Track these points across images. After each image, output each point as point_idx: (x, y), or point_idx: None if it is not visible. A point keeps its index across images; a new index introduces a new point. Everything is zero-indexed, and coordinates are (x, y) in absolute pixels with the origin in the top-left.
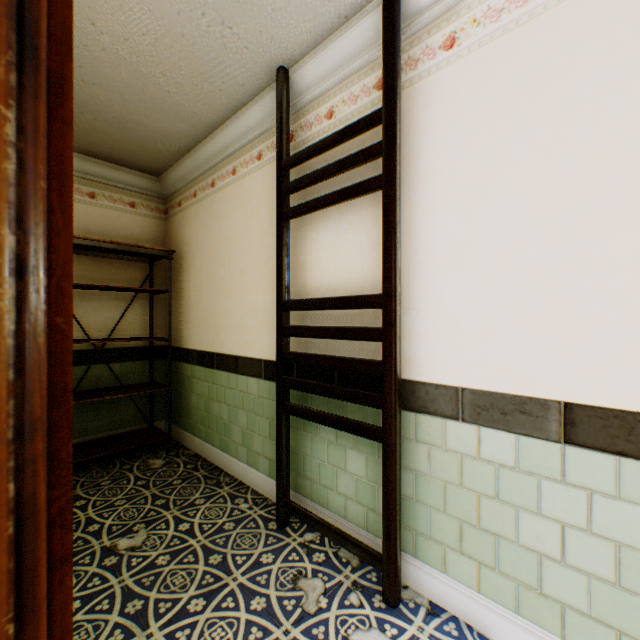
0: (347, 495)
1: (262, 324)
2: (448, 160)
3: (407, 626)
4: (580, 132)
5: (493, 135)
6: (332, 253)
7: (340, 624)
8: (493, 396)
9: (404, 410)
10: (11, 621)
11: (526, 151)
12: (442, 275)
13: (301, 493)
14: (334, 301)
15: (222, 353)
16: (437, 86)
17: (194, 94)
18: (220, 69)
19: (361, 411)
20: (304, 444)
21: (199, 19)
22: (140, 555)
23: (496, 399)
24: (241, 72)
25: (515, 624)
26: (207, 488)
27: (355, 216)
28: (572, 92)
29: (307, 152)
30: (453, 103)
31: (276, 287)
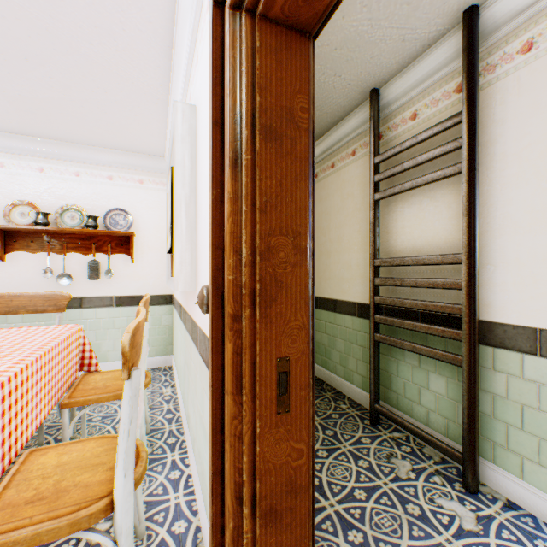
0: (429, 408)
1: (355, 276)
2: (525, 143)
3: (484, 507)
4: None
5: None
6: (415, 222)
7: (426, 490)
8: None
9: (482, 345)
10: (311, 378)
11: None
12: (519, 237)
13: (388, 403)
14: (418, 259)
15: (323, 297)
16: (514, 84)
17: None
18: (328, 101)
19: (441, 344)
20: (391, 367)
21: (319, 77)
22: None
23: None
24: (343, 99)
25: None
26: (315, 391)
27: (436, 193)
28: None
29: (395, 150)
30: (530, 96)
31: (369, 249)
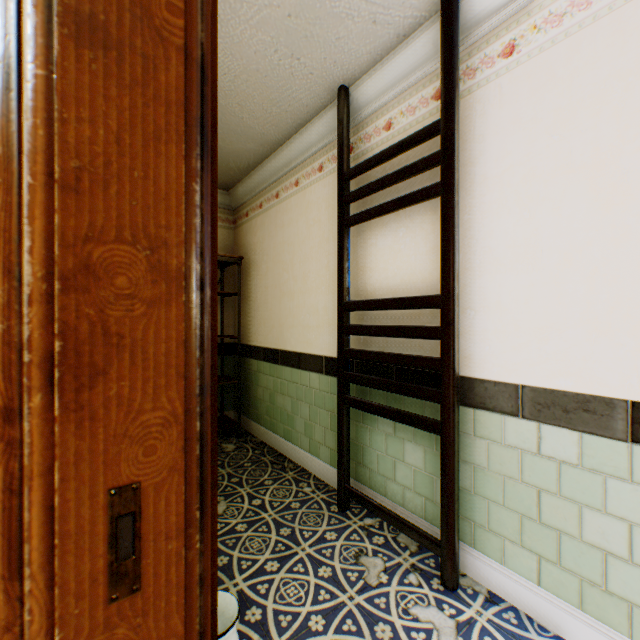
0: (405, 485)
1: (323, 323)
2: (507, 164)
3: (465, 608)
4: None
5: (554, 138)
6: (390, 256)
7: (400, 598)
8: (554, 394)
9: (462, 406)
10: (198, 509)
11: (590, 152)
12: (501, 276)
13: (360, 481)
14: (393, 302)
15: (285, 350)
16: (496, 93)
17: (263, 118)
18: (287, 94)
19: (419, 406)
20: (363, 435)
21: (272, 55)
22: (222, 521)
23: (557, 397)
24: (306, 95)
25: (578, 619)
26: (274, 471)
27: (413, 221)
28: (639, 91)
29: (367, 164)
30: (512, 109)
31: (337, 289)
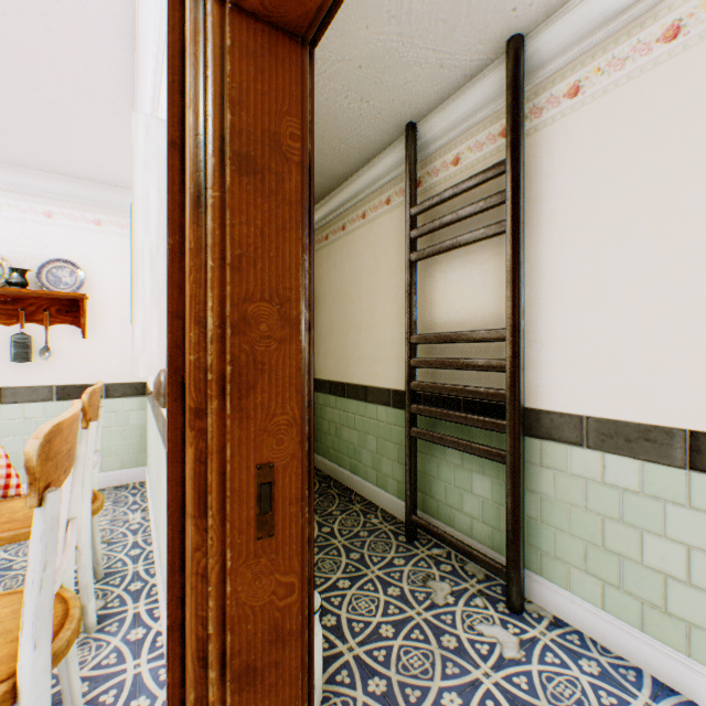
0: (472, 516)
1: (390, 356)
2: (572, 202)
3: (529, 629)
4: (705, 173)
5: (617, 177)
6: (458, 290)
7: (465, 616)
8: (617, 424)
9: (528, 437)
10: (307, 489)
11: (650, 192)
12: (566, 310)
13: (428, 513)
14: (460, 335)
15: (352, 383)
16: (561, 132)
17: (332, 155)
18: (356, 133)
19: (486, 437)
20: (431, 468)
21: (342, 101)
22: None
23: (620, 427)
24: (373, 132)
25: (639, 640)
26: (341, 503)
27: (480, 255)
28: (697, 135)
29: (434, 200)
30: (577, 148)
31: (405, 323)
